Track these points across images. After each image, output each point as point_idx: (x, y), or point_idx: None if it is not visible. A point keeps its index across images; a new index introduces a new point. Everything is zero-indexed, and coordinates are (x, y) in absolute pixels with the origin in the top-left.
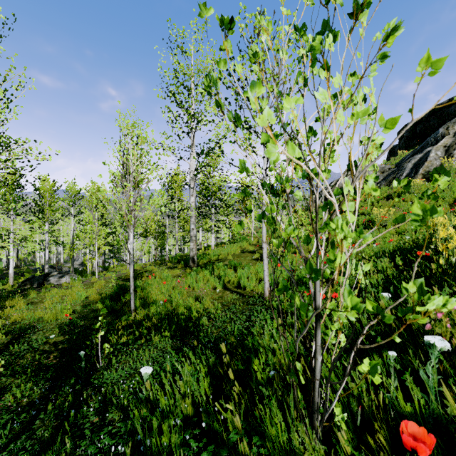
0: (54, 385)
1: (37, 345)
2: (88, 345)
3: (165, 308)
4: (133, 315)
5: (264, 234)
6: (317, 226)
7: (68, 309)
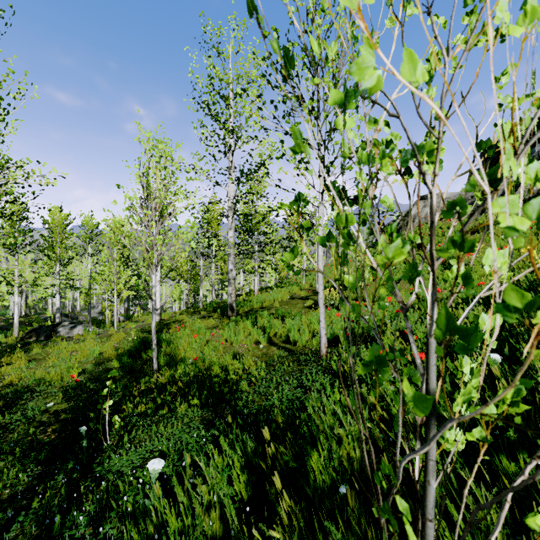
0: (46, 471)
1: (33, 414)
2: (97, 415)
3: (196, 367)
4: (155, 377)
5: (320, 275)
6: (433, 246)
7: (75, 368)
